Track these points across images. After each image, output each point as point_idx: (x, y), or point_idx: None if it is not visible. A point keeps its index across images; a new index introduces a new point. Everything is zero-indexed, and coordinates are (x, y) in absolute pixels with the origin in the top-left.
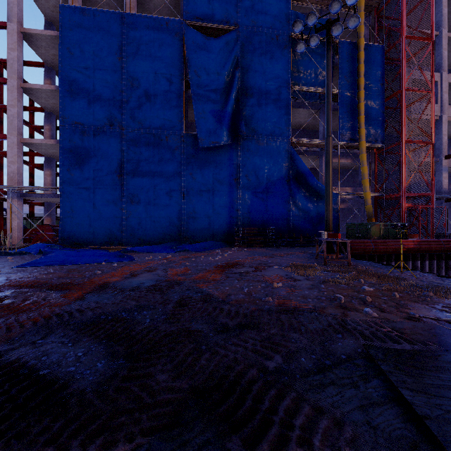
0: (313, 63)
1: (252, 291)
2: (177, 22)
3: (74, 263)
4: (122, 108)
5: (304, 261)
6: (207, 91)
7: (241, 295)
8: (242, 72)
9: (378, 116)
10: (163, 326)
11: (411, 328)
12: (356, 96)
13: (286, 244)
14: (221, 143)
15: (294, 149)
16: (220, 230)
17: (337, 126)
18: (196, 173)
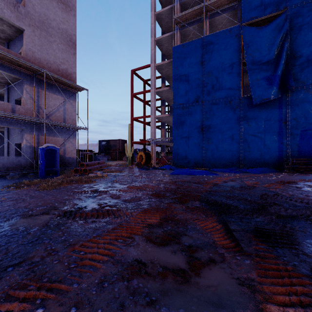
0: None
1: (309, 195)
2: (237, 27)
3: (190, 174)
4: (202, 91)
5: None
6: (259, 64)
7: (301, 196)
8: (290, 41)
9: None
10: (260, 200)
11: None
12: None
13: None
14: (271, 98)
15: None
16: (270, 160)
17: None
18: (251, 122)
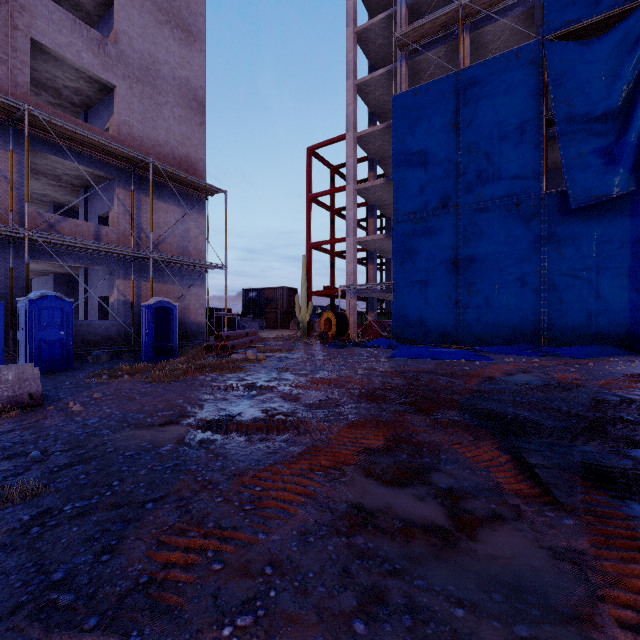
0: None
1: None
2: (533, 45)
3: (432, 358)
4: (457, 184)
5: None
6: (586, 122)
7: None
8: None
9: None
10: (589, 412)
11: None
12: None
13: None
14: (614, 194)
15: None
16: (610, 329)
17: None
18: (566, 246)
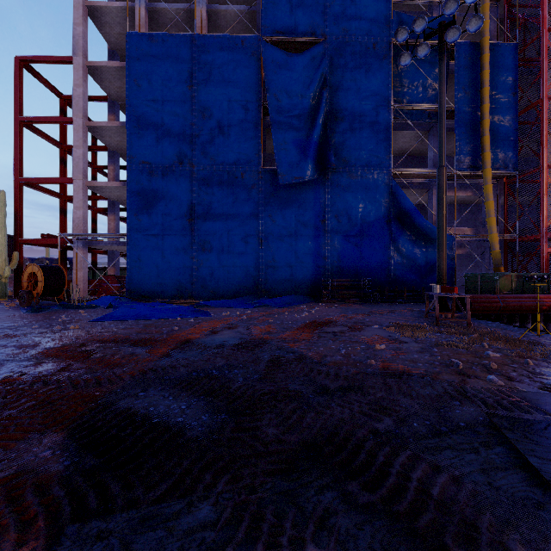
0: (420, 74)
1: (351, 353)
2: (254, 39)
3: (148, 318)
4: (192, 143)
5: (411, 321)
6: (289, 117)
7: (338, 357)
8: (330, 91)
9: (508, 135)
10: (259, 385)
11: (546, 398)
12: (478, 111)
13: (386, 299)
14: (306, 178)
15: (395, 182)
16: (304, 282)
17: (453, 150)
18: (276, 215)
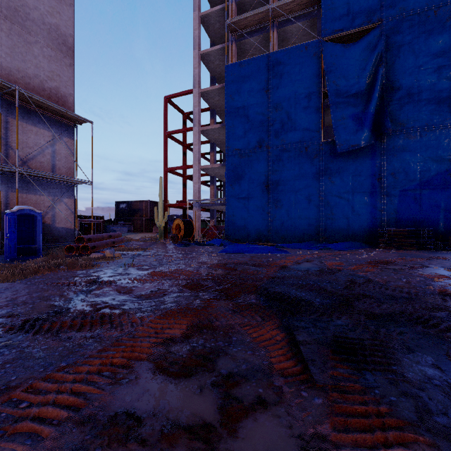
0: None
1: (411, 281)
2: (316, 42)
3: (249, 252)
4: (268, 131)
5: None
6: (346, 97)
7: (400, 283)
8: (386, 66)
9: None
10: (344, 290)
11: None
12: None
13: (449, 247)
14: (362, 145)
15: None
16: (360, 231)
17: None
18: (335, 177)
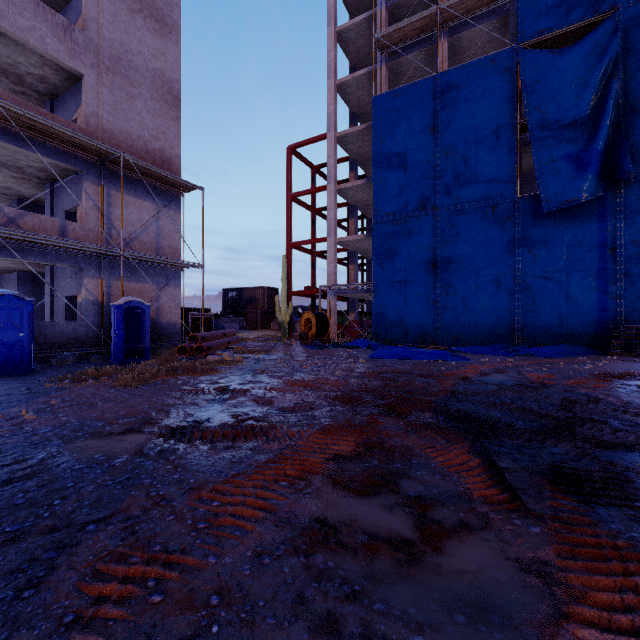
0: None
1: None
2: (508, 52)
3: (410, 358)
4: (435, 186)
5: None
6: (557, 129)
7: None
8: (624, 77)
9: None
10: (559, 412)
11: None
12: None
13: None
14: (583, 199)
15: None
16: (580, 329)
17: None
18: (538, 249)
